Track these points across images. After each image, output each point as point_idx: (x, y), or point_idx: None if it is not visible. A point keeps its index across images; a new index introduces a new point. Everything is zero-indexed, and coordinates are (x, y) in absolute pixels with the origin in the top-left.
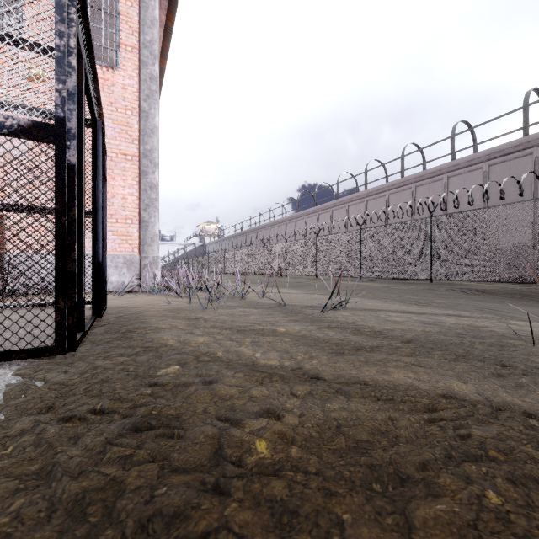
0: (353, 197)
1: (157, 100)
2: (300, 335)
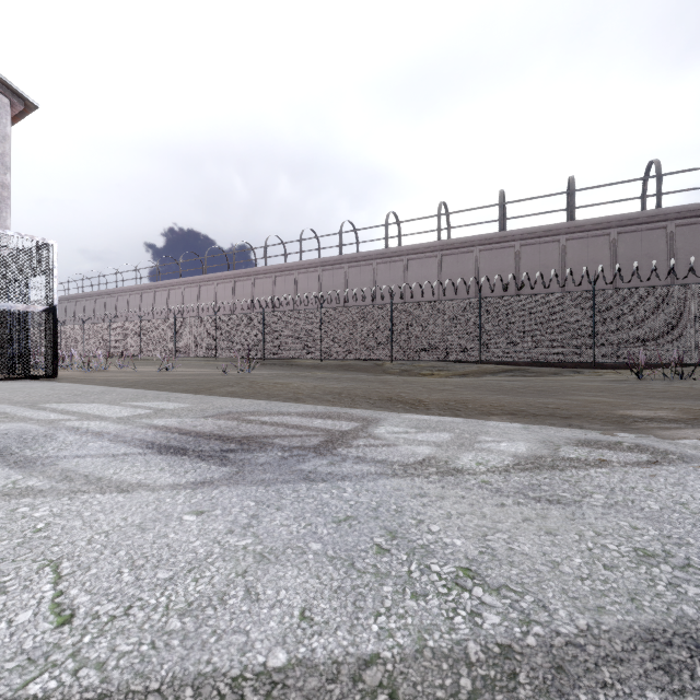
0: (221, 275)
1: (9, 205)
2: (143, 375)
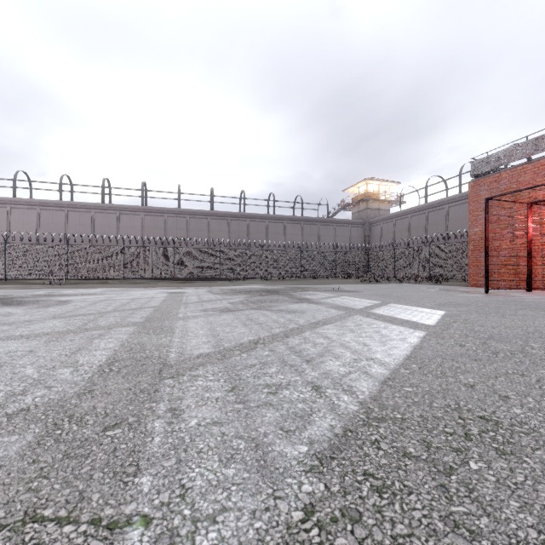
0: None
1: None
2: None
